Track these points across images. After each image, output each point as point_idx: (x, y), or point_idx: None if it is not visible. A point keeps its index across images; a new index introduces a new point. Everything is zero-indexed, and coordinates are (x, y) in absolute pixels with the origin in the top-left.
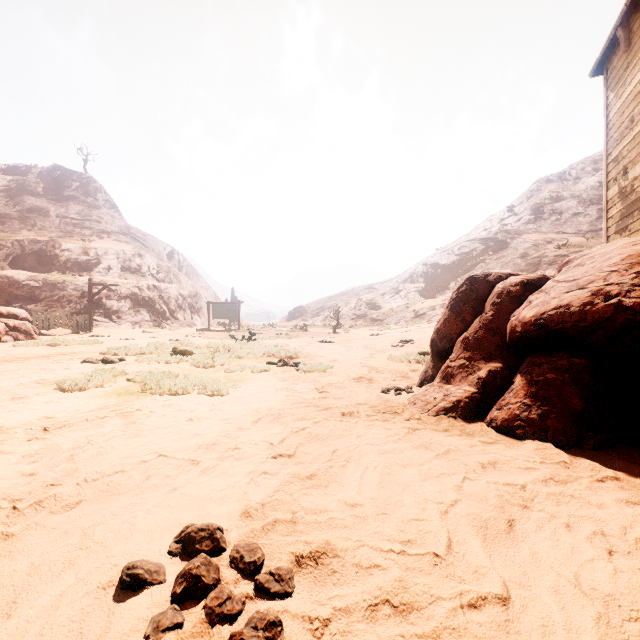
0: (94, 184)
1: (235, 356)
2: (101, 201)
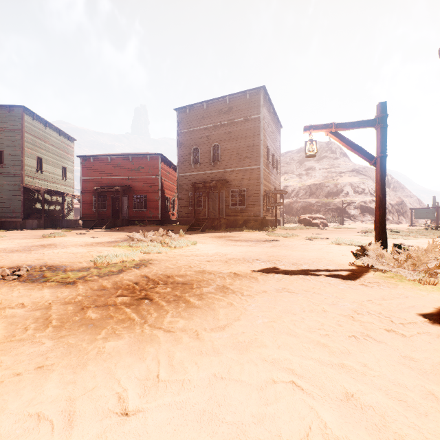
0: (334, 146)
1: (421, 235)
2: (338, 154)
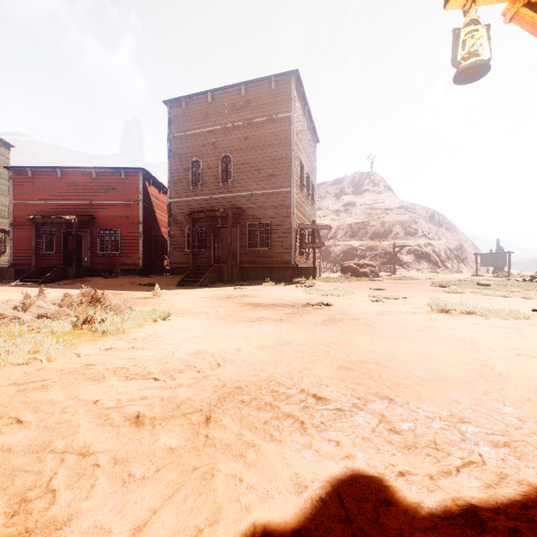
0: (377, 177)
1: (523, 289)
2: (381, 188)
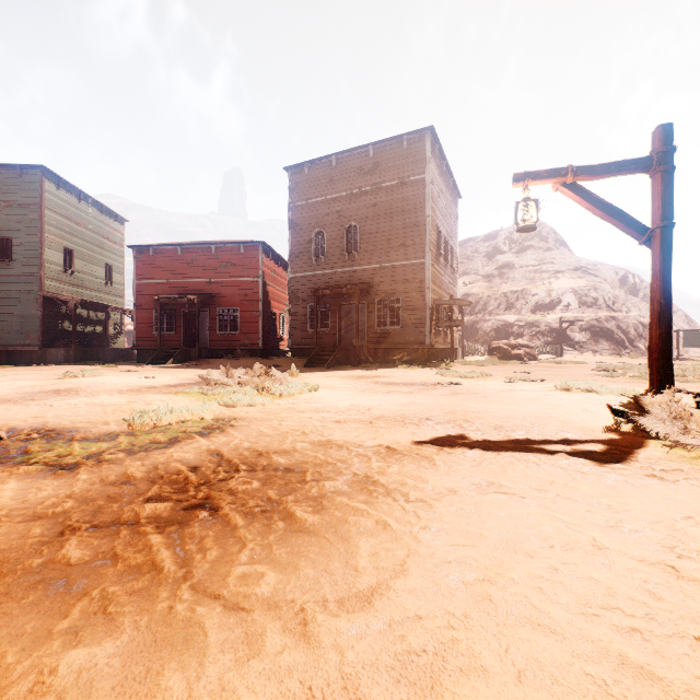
0: (545, 229)
1: None
2: (551, 242)
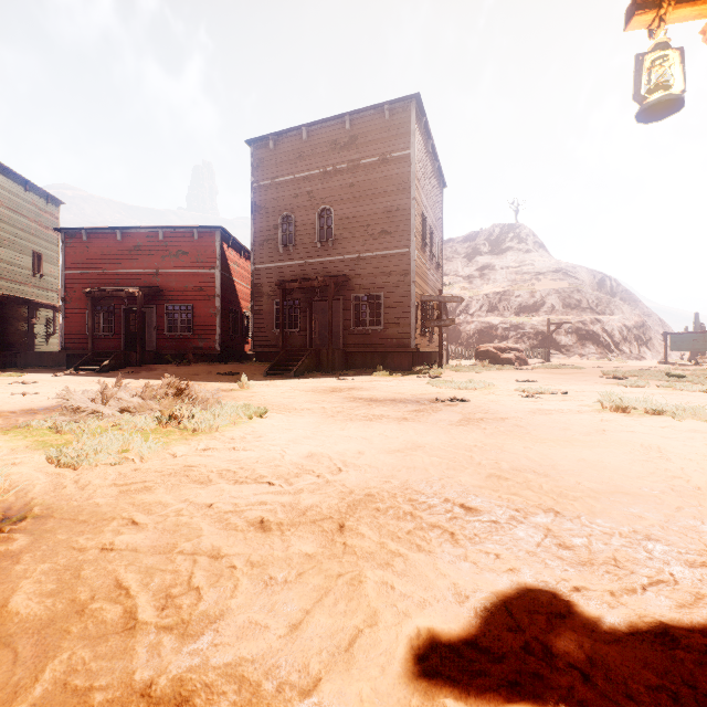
0: (524, 231)
1: None
2: (530, 244)
